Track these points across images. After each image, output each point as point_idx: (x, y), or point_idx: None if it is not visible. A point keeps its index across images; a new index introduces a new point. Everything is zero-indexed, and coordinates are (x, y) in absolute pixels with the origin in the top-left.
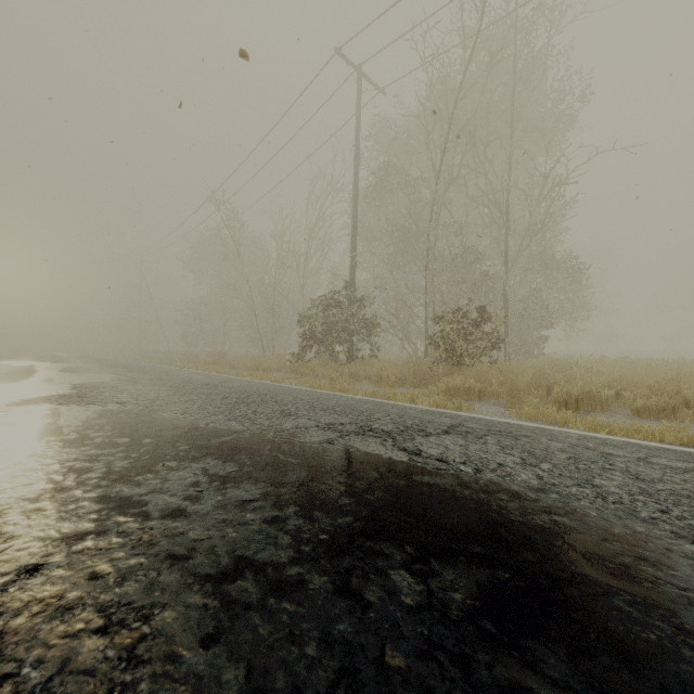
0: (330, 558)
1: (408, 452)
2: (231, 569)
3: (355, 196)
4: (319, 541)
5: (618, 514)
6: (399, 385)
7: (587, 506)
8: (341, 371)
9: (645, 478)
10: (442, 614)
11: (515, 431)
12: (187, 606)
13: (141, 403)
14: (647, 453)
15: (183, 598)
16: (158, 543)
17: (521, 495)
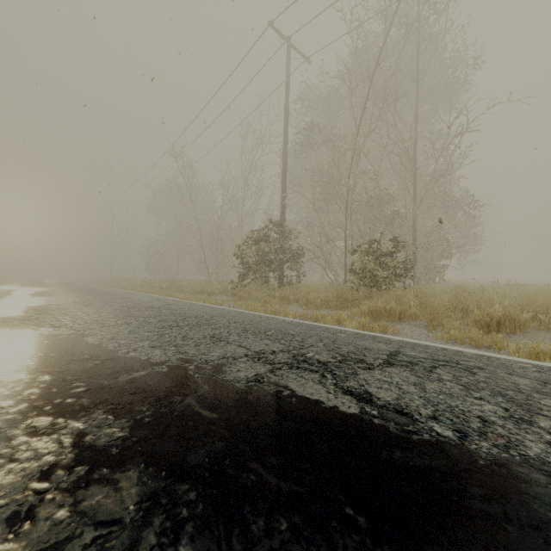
0: None
1: (355, 397)
2: None
3: (285, 147)
4: None
5: None
6: (324, 307)
7: None
8: (273, 295)
9: None
10: None
11: (461, 360)
12: None
13: (75, 327)
14: None
15: None
16: None
17: None
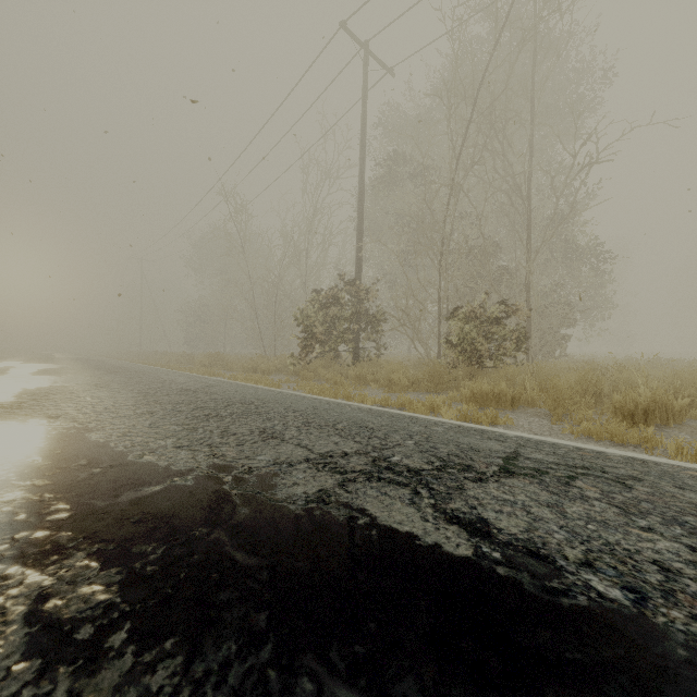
0: None
1: (465, 528)
2: None
3: (361, 184)
4: None
5: None
6: (412, 390)
7: None
8: (345, 373)
9: None
10: None
11: (607, 466)
12: None
13: (78, 418)
14: None
15: None
16: None
17: None
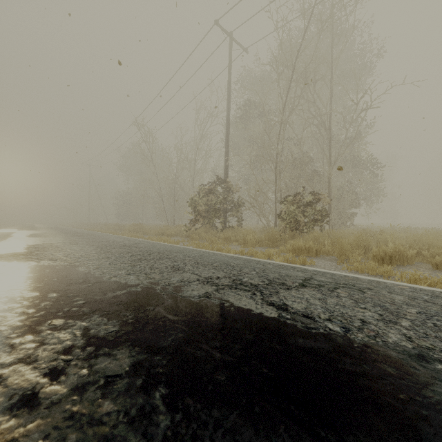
0: None
1: (276, 307)
2: None
3: (227, 120)
4: None
5: None
6: (258, 246)
7: None
8: (218, 236)
9: None
10: None
11: (357, 283)
12: None
13: (68, 260)
14: None
15: None
16: None
17: (405, 365)
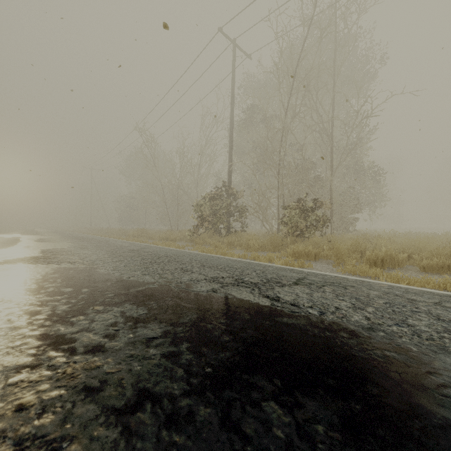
0: (213, 390)
1: (270, 299)
2: (133, 401)
3: (231, 126)
4: (205, 374)
5: (433, 349)
6: (261, 250)
7: (408, 343)
8: (222, 241)
9: (444, 319)
10: (309, 447)
11: (343, 282)
12: (91, 439)
13: (85, 263)
14: (440, 299)
15: (90, 430)
16: (78, 376)
17: (356, 333)
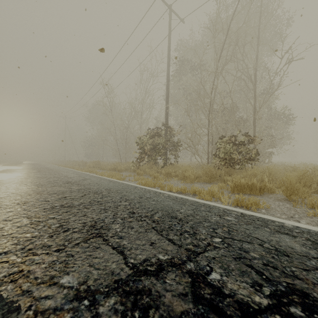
0: None
1: None
2: None
3: (167, 76)
4: None
5: None
6: (196, 181)
7: None
8: (160, 171)
9: None
10: None
11: None
12: None
13: None
14: None
15: None
16: None
17: None
